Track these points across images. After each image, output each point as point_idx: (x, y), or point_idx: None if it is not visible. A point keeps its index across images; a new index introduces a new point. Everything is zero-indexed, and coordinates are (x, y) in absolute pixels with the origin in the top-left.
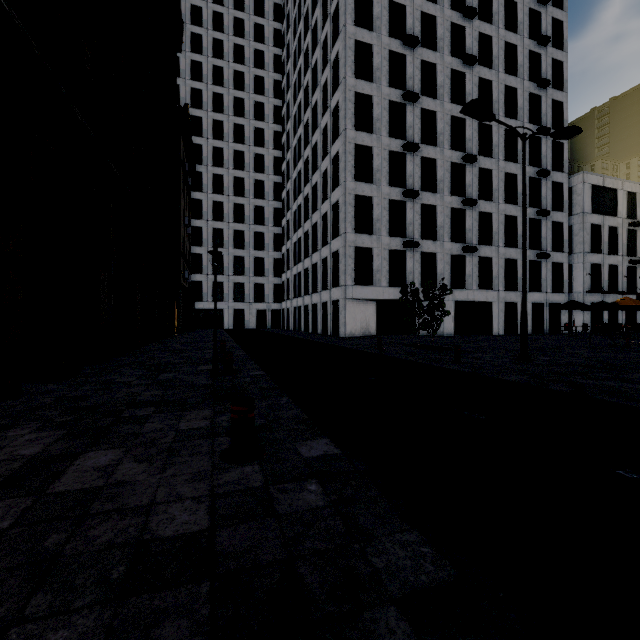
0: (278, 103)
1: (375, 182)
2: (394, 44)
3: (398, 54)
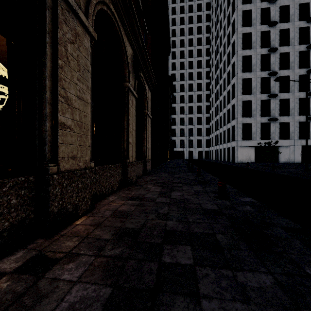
0: (208, 58)
1: (253, 93)
2: (263, 28)
3: (266, 31)
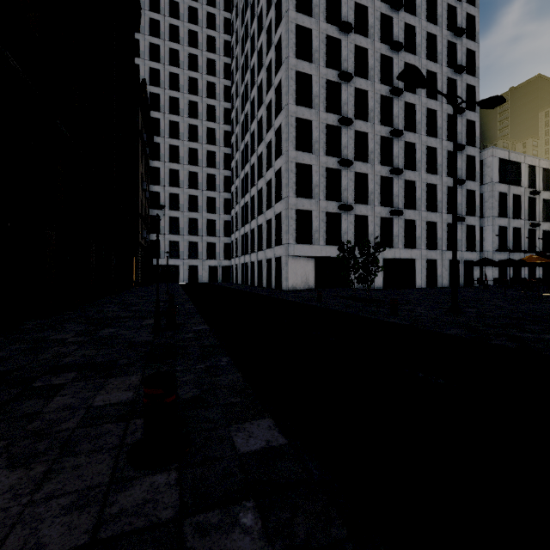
0: (228, 83)
1: (314, 152)
2: (331, 29)
3: (334, 39)
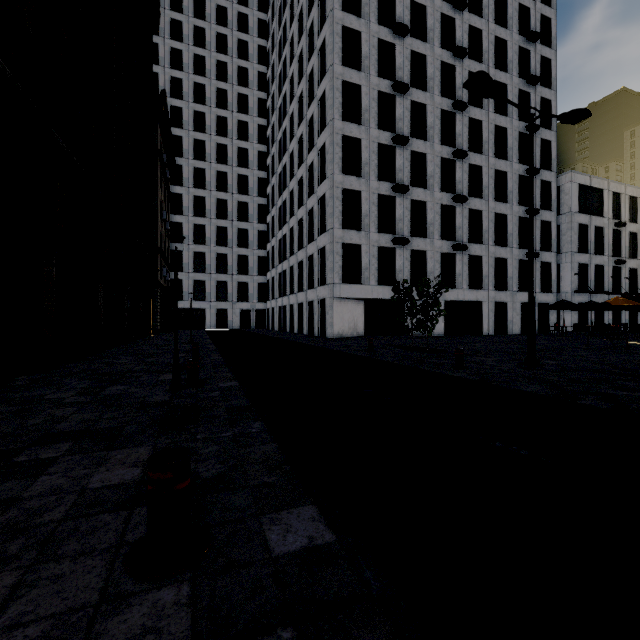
0: (263, 96)
1: (363, 176)
2: (383, 32)
3: (387, 43)
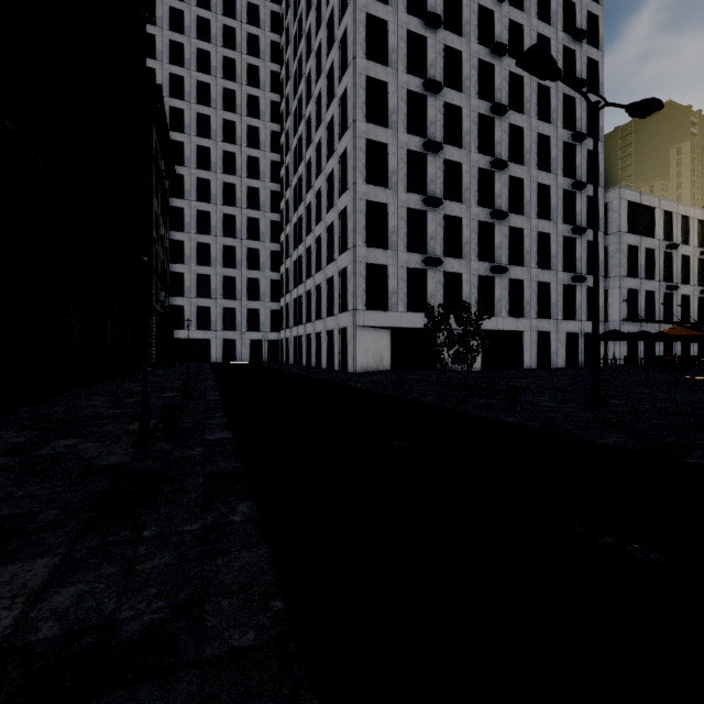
0: (276, 98)
1: (391, 186)
2: (413, 23)
3: (418, 36)
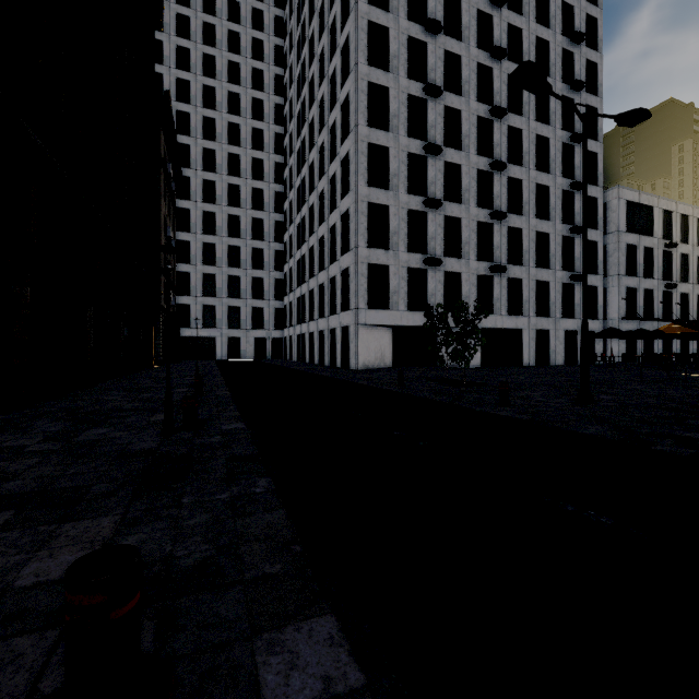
0: (280, 101)
1: (392, 188)
2: (414, 29)
3: (418, 41)
